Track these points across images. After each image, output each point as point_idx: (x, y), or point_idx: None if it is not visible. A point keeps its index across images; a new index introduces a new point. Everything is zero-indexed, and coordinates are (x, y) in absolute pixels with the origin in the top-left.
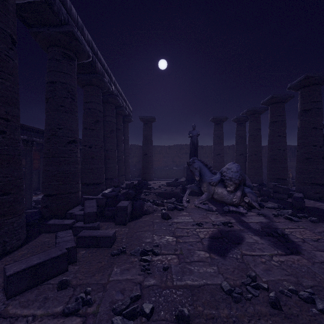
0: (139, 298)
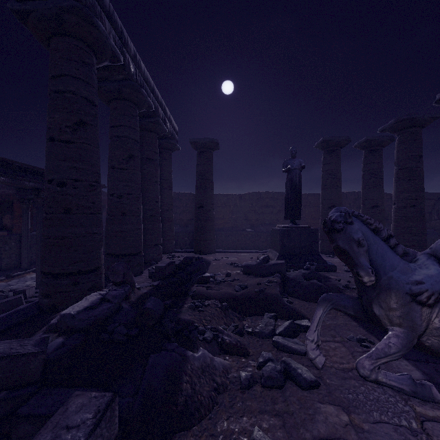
0: None
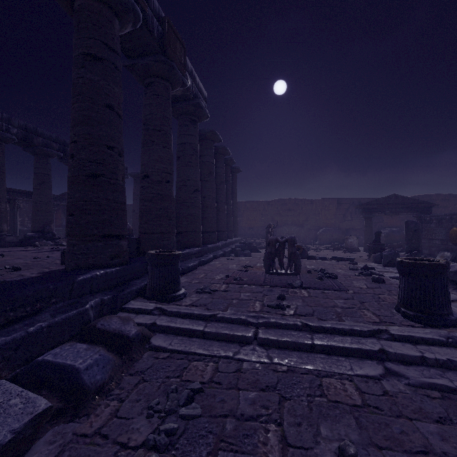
0: None
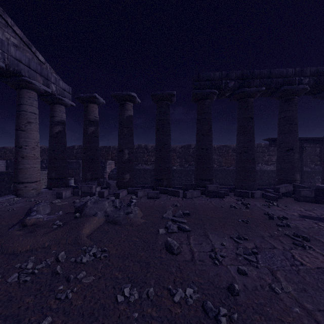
0: (249, 204)
